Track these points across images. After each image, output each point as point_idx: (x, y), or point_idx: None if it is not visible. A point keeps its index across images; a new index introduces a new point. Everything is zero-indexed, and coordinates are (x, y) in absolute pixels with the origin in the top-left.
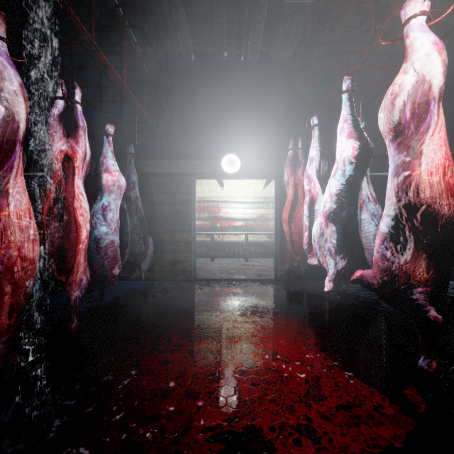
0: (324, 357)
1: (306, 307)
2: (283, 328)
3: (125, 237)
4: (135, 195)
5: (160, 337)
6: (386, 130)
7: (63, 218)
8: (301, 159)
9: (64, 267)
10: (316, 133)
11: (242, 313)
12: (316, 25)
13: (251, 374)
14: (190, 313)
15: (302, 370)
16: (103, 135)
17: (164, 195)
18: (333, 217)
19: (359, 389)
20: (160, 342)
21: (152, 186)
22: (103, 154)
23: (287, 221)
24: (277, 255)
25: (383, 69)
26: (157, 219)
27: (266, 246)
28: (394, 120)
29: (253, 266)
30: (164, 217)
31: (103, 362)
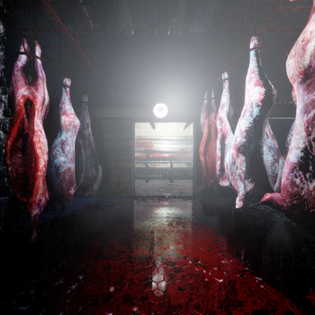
0: (236, 263)
1: (218, 218)
2: (201, 236)
3: (81, 165)
4: (88, 133)
5: (105, 244)
6: (296, 73)
7: (26, 150)
8: (213, 106)
9: (27, 190)
10: (226, 85)
11: (170, 224)
12: (224, 7)
13: (178, 279)
14: (129, 223)
15: (220, 275)
16: (62, 86)
17: (111, 134)
18: (243, 149)
19: (269, 294)
20: (105, 249)
21: (102, 127)
22: (61, 101)
23: (203, 153)
24: (195, 178)
25: (272, 41)
26: (106, 152)
27: (185, 171)
28: (305, 63)
29: (176, 186)
30: (111, 150)
31: (57, 267)
